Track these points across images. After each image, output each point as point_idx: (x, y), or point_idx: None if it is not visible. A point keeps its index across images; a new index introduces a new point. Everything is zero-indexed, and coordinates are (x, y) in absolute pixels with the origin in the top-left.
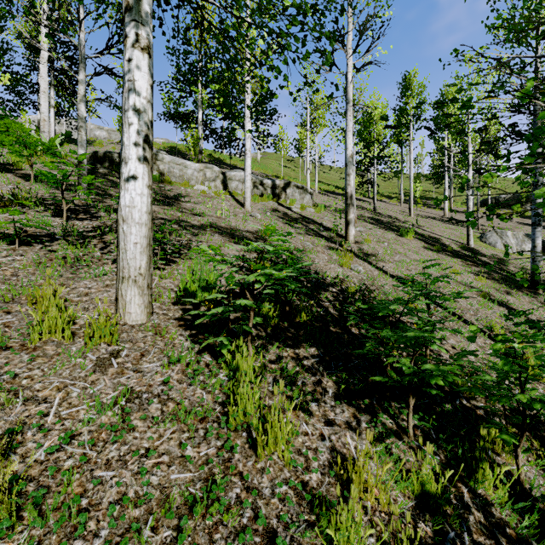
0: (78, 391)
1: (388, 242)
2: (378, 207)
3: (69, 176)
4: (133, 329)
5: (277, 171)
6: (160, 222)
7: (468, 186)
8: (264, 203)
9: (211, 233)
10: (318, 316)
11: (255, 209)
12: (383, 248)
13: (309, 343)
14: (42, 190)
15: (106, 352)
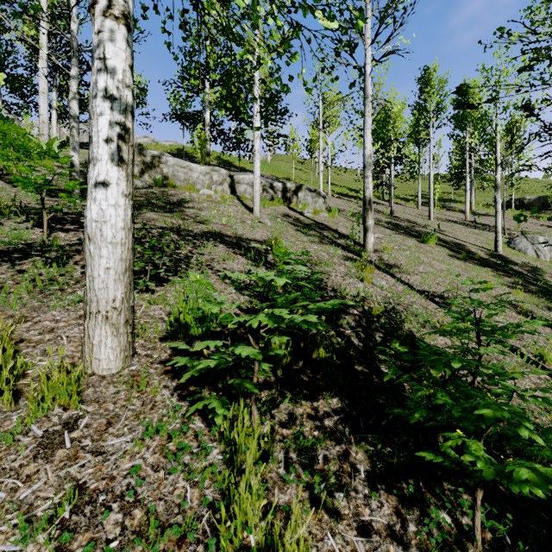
0: (3, 496)
1: (410, 250)
2: (395, 210)
3: (50, 182)
4: (103, 380)
5: (287, 173)
6: (158, 232)
7: (496, 187)
8: (274, 208)
9: (215, 244)
10: (339, 349)
11: (265, 214)
12: (405, 257)
13: (330, 391)
14: (29, 197)
15: (58, 422)
